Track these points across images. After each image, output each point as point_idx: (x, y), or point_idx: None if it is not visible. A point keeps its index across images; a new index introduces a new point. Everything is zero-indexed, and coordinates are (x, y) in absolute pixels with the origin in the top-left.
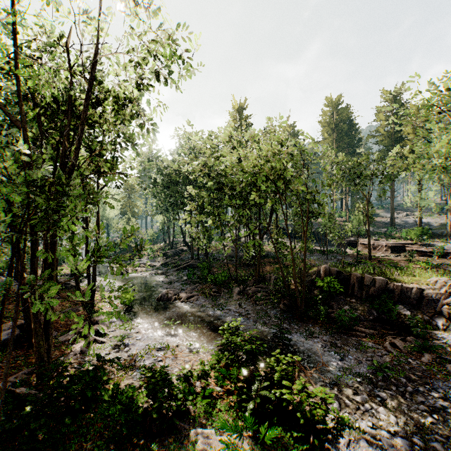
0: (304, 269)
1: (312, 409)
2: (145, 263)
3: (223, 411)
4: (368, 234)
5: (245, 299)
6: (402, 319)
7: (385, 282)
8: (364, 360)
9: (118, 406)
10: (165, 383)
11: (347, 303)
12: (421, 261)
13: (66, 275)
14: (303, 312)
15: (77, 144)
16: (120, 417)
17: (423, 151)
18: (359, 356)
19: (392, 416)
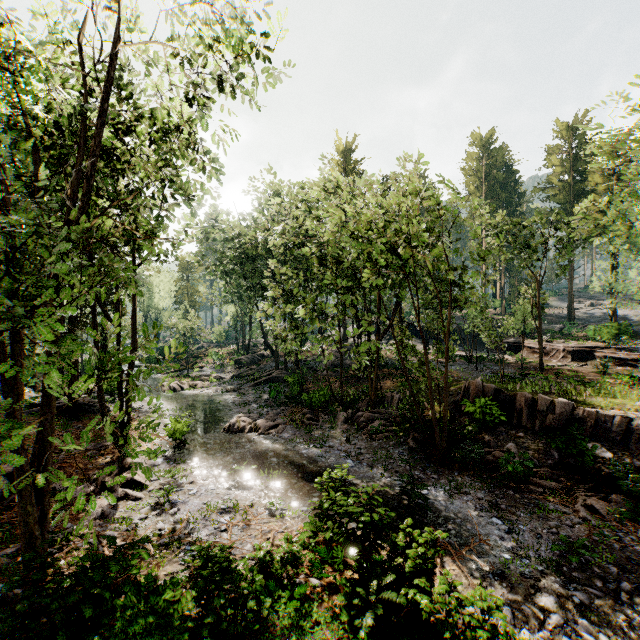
0: (445, 387)
1: (474, 634)
2: (209, 374)
3: (322, 625)
4: (538, 333)
5: (355, 430)
6: (600, 465)
7: (570, 407)
8: (545, 533)
9: (148, 618)
10: (226, 579)
11: (511, 438)
12: (620, 373)
13: (94, 392)
14: (444, 452)
15: (85, 188)
16: (151, 637)
17: (628, 207)
18: (536, 525)
19: (603, 637)
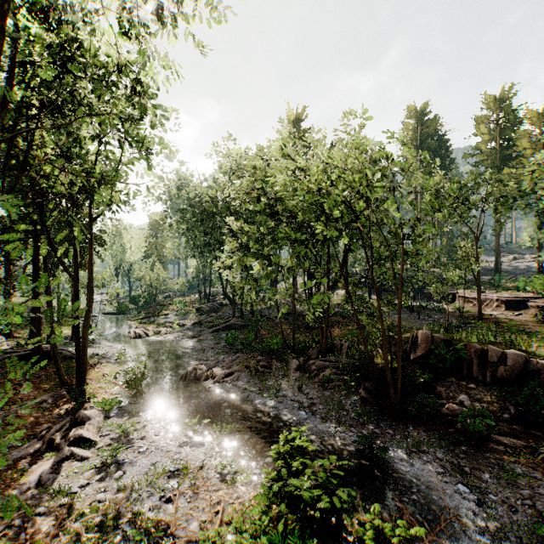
0: (399, 339)
1: None
2: (173, 321)
3: None
4: (477, 284)
5: (307, 378)
6: None
7: (521, 359)
8: (520, 505)
9: None
10: None
11: (462, 389)
12: None
13: (66, 338)
14: (398, 405)
15: None
16: None
17: None
18: (507, 494)
19: None
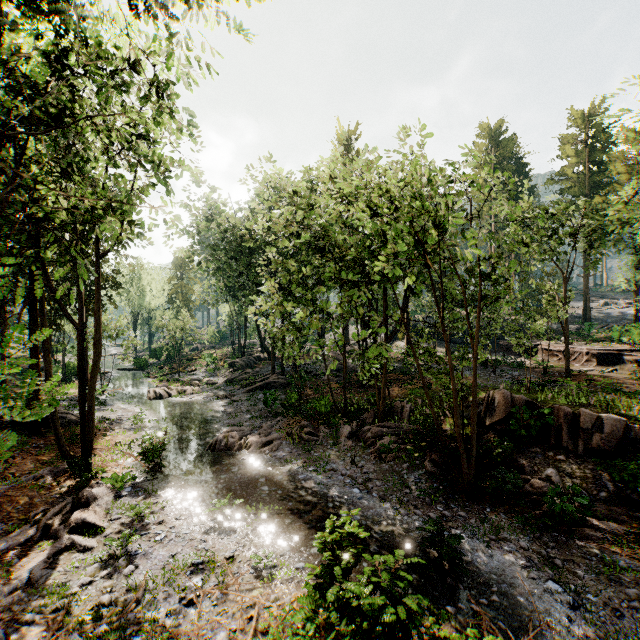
0: (473, 401)
1: None
2: (200, 378)
3: None
4: (564, 334)
5: (361, 447)
6: None
7: (621, 425)
8: (625, 607)
9: None
10: None
11: (549, 462)
12: None
13: (72, 399)
14: (472, 482)
15: None
16: None
17: None
18: (608, 594)
19: None
